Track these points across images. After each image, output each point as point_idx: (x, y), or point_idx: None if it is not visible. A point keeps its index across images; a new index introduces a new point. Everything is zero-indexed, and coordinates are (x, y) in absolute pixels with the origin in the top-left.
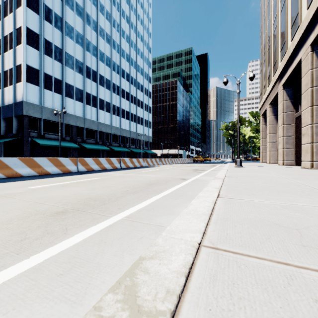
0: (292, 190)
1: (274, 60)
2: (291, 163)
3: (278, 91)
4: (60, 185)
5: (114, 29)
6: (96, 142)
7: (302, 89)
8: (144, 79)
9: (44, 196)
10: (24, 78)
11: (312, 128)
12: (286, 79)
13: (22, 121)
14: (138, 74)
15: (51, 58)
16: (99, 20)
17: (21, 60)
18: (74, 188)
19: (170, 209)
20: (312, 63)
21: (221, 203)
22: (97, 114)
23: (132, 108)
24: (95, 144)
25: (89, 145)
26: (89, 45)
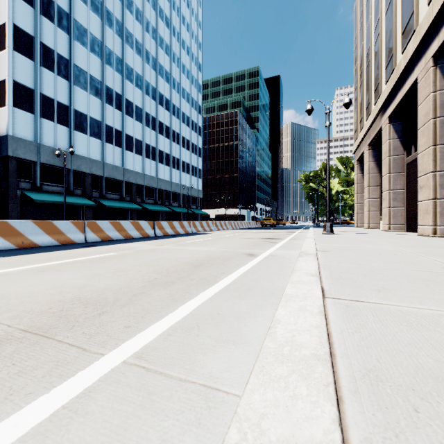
0: None
1: (376, 83)
2: (400, 228)
3: (382, 125)
4: (39, 268)
5: (147, 34)
6: (121, 197)
7: (420, 121)
8: (192, 108)
9: None
10: (10, 100)
11: (434, 177)
12: (394, 108)
13: (6, 166)
14: (183, 101)
15: (52, 73)
16: (125, 20)
17: (5, 74)
18: (62, 274)
19: (233, 327)
20: (434, 84)
21: (339, 316)
22: (122, 156)
23: (175, 149)
24: (119, 201)
25: (111, 202)
26: (111, 56)
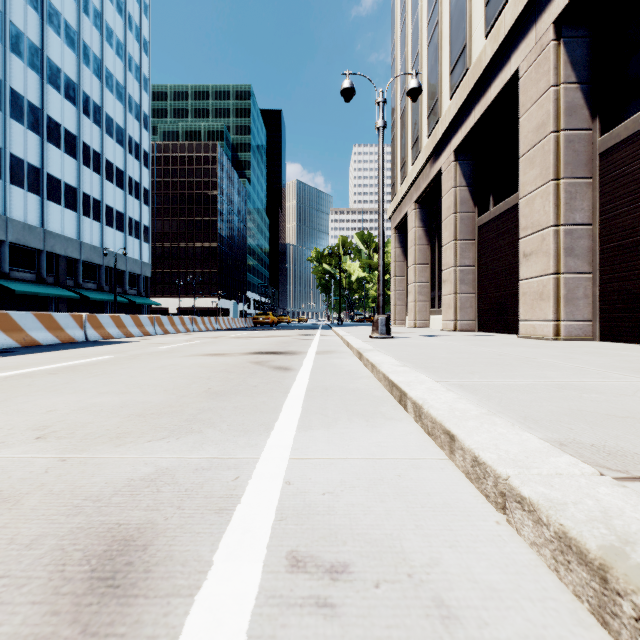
0: None
1: (431, 101)
2: (470, 327)
3: (442, 166)
4: None
5: None
6: None
7: (524, 141)
8: (129, 114)
9: None
10: None
11: (556, 236)
12: (467, 133)
13: None
14: (108, 95)
15: None
16: None
17: None
18: None
19: None
20: (556, 71)
21: None
22: None
23: (89, 181)
24: None
25: None
26: None
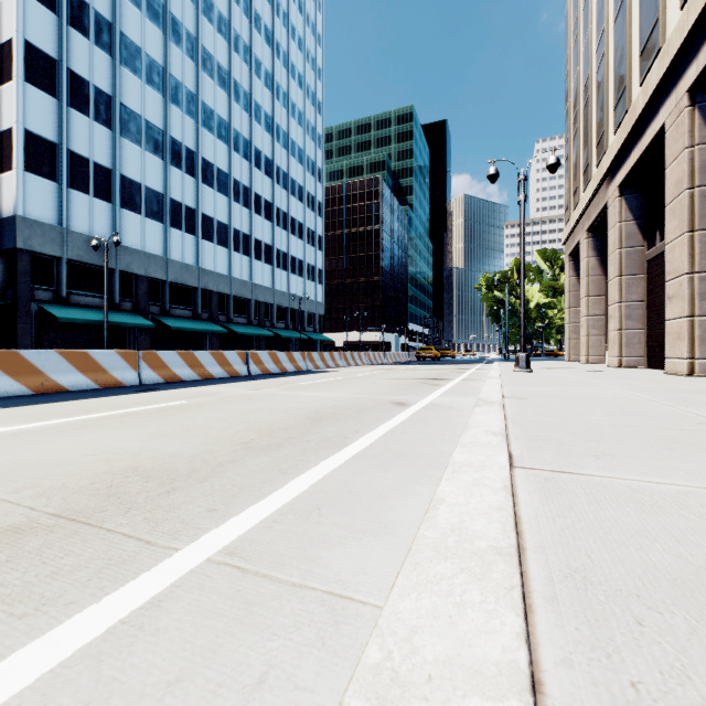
0: (701, 439)
1: (599, 132)
2: (637, 363)
3: (608, 200)
4: (71, 424)
5: (236, 55)
6: (195, 314)
7: (668, 193)
8: (307, 172)
9: (1, 461)
10: (20, 161)
11: (691, 282)
12: (627, 172)
13: (14, 265)
14: (292, 162)
15: (86, 118)
16: (201, 33)
17: (12, 120)
18: (107, 432)
19: (373, 510)
20: (691, 134)
21: (534, 494)
22: (196, 249)
23: (280, 238)
24: (192, 320)
25: (178, 322)
26: (179, 90)
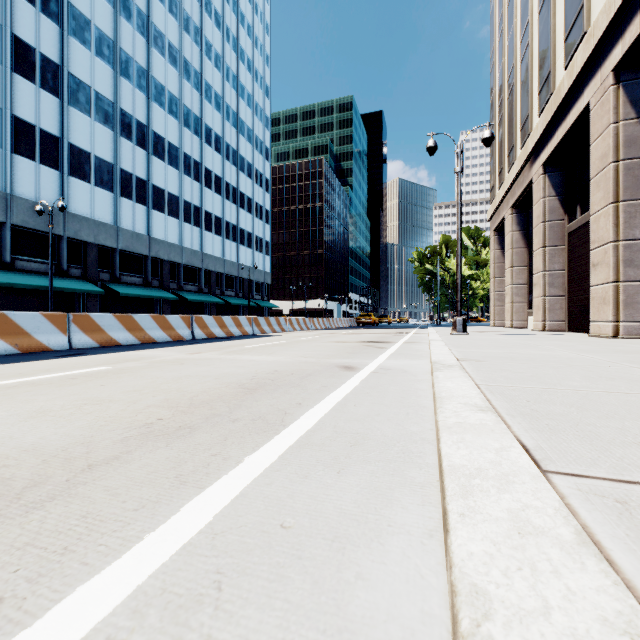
0: None
1: (523, 116)
2: (559, 327)
3: (532, 177)
4: None
5: (187, 36)
6: (146, 282)
7: (593, 167)
8: (255, 151)
9: None
10: None
11: (616, 250)
12: (552, 151)
13: None
14: (241, 140)
15: (32, 84)
16: (152, 11)
17: None
18: None
19: (324, 586)
20: (616, 110)
21: None
22: (147, 219)
23: (229, 211)
24: (142, 287)
25: (129, 289)
26: (129, 65)
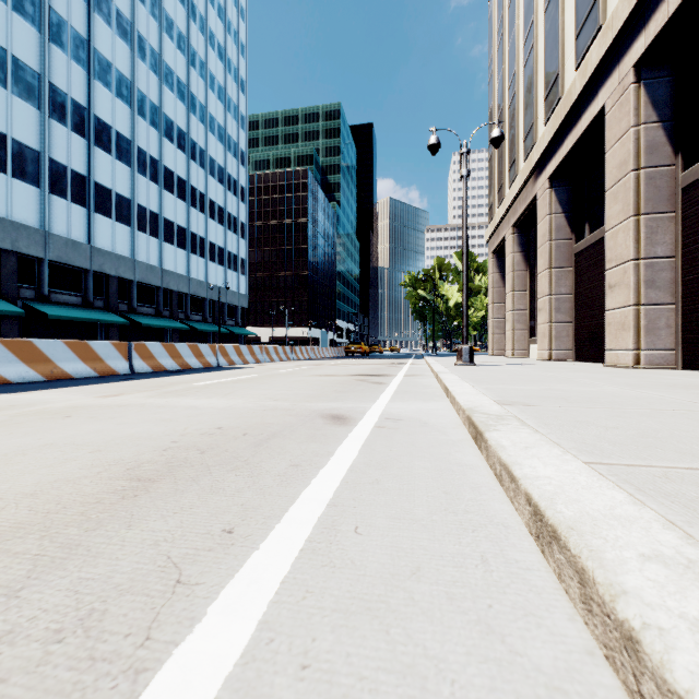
0: None
1: (527, 125)
2: (566, 356)
3: (537, 192)
4: None
5: (141, 6)
6: (86, 301)
7: (609, 177)
8: (228, 153)
9: None
10: None
11: (637, 269)
12: (560, 161)
13: None
14: (211, 139)
15: None
16: None
17: None
18: None
19: None
20: (637, 112)
21: None
22: (88, 224)
23: (196, 221)
24: (81, 308)
25: (61, 310)
26: (62, 29)
